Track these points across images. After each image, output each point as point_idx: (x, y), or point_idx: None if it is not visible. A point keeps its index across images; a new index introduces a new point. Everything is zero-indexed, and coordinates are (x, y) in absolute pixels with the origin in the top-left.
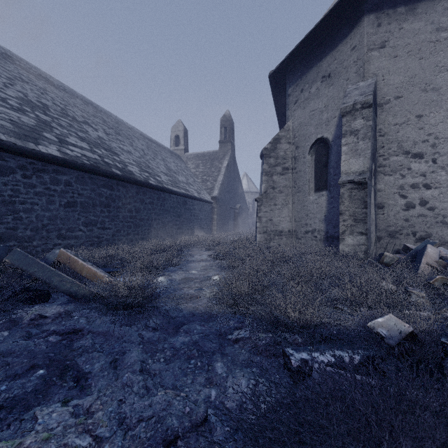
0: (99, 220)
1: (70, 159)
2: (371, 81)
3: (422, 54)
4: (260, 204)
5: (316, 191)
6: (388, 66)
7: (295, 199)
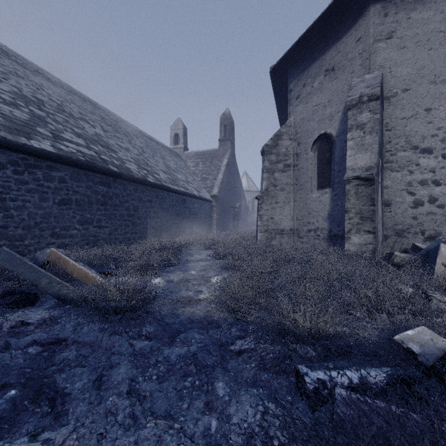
0: (95, 218)
1: (64, 154)
2: (377, 73)
3: (431, 45)
4: (260, 201)
5: (318, 188)
6: (395, 58)
7: (296, 197)
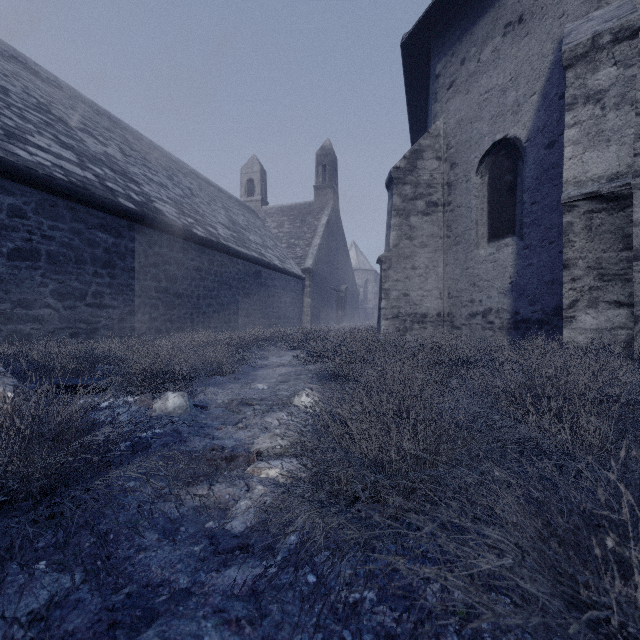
0: (91, 289)
1: (19, 162)
2: (620, 2)
3: None
4: (386, 266)
5: (491, 239)
6: None
7: (448, 258)
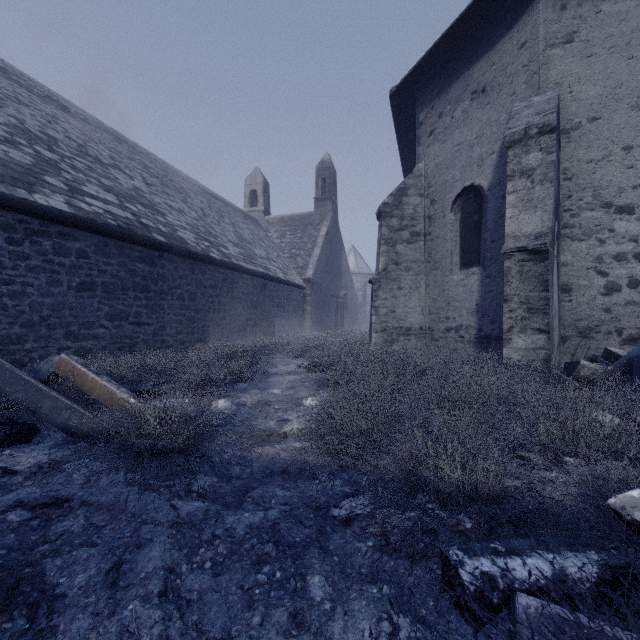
0: (132, 311)
1: (85, 216)
2: (551, 94)
3: (632, 52)
4: (376, 287)
5: (462, 267)
6: (577, 71)
7: (429, 281)
